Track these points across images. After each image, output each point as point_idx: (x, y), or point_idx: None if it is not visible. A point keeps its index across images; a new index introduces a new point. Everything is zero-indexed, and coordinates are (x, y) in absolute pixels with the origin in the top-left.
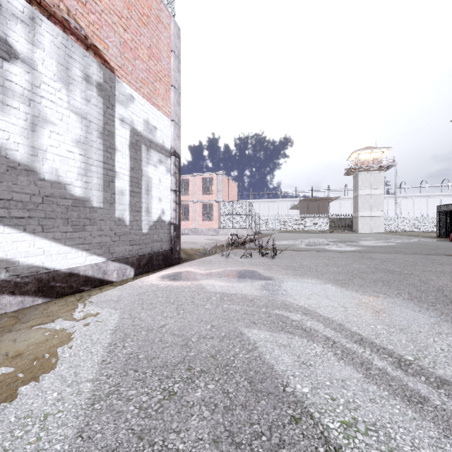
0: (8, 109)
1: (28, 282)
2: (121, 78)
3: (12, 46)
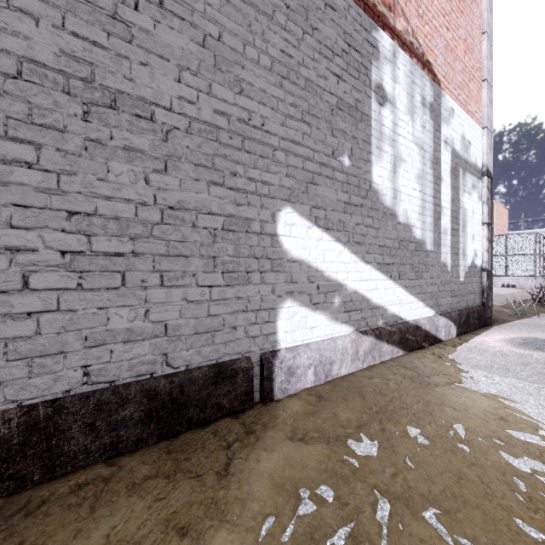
0: (382, 154)
1: (394, 332)
2: (444, 90)
3: (384, 90)
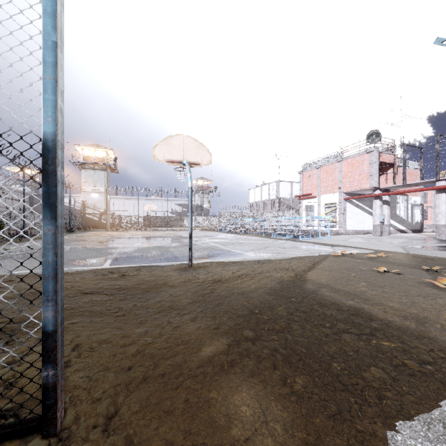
0: (397, 209)
1: (399, 230)
2: (409, 196)
3: (398, 202)
